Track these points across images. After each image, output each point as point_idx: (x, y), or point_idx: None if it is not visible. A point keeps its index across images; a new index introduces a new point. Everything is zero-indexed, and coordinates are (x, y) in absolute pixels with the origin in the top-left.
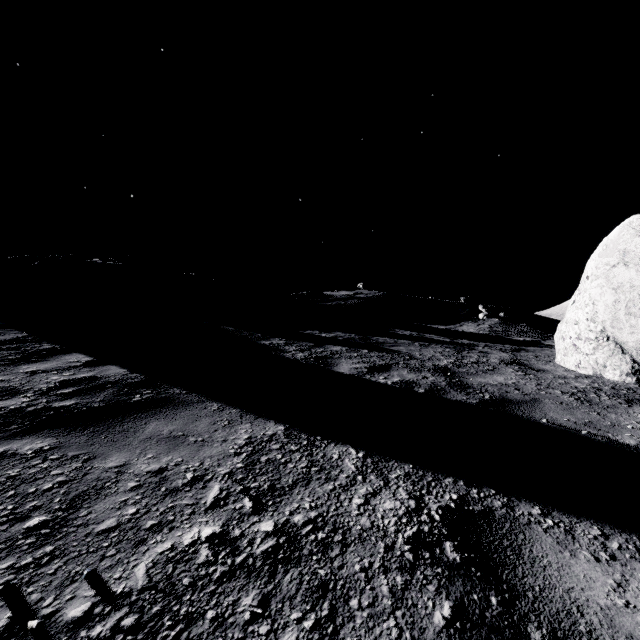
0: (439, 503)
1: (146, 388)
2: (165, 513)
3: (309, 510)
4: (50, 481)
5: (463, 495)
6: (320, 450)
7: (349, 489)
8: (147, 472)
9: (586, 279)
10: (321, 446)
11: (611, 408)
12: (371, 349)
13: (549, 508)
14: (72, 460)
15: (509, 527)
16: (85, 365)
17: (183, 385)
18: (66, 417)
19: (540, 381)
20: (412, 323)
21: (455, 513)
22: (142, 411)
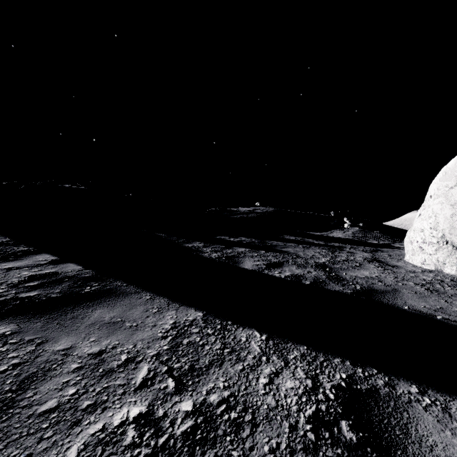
0: (332, 382)
1: (95, 281)
2: (100, 393)
3: (223, 390)
4: (6, 363)
5: (351, 374)
6: (231, 333)
7: (256, 369)
8: (88, 354)
9: (429, 198)
10: (232, 330)
11: (454, 296)
12: (267, 250)
13: (424, 386)
14: (27, 344)
15: (394, 405)
16: (50, 263)
17: (124, 279)
18: (28, 306)
19: (396, 275)
20: (296, 231)
21: (346, 392)
22: (90, 300)
